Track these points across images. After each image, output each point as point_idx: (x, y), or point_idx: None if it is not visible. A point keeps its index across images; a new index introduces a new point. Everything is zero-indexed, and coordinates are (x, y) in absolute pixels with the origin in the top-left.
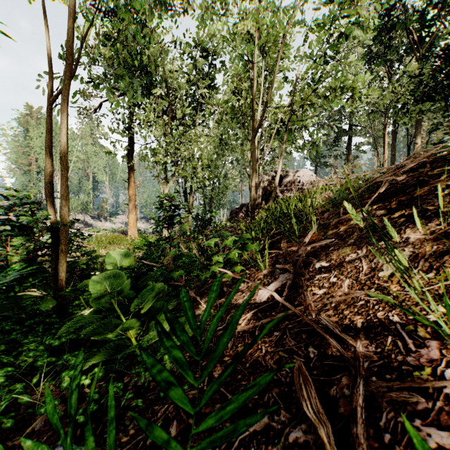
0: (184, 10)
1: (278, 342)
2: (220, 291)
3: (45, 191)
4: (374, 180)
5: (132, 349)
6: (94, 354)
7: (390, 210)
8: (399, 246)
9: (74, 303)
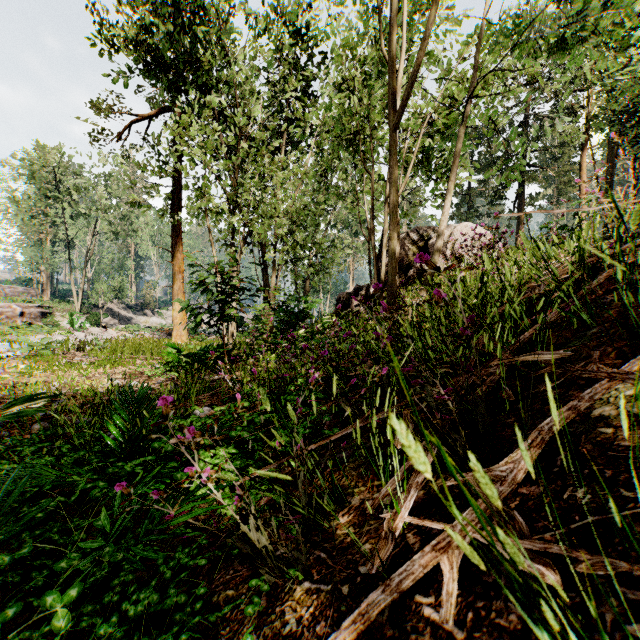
0: None
1: None
2: None
3: None
4: None
5: None
6: None
7: None
8: None
9: None
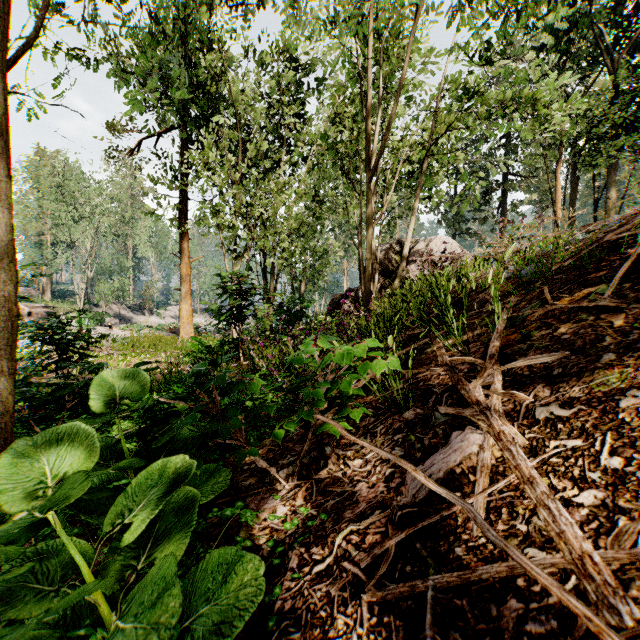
0: (262, 0)
1: None
2: (318, 454)
3: None
4: (603, 237)
5: None
6: None
7: None
8: None
9: None
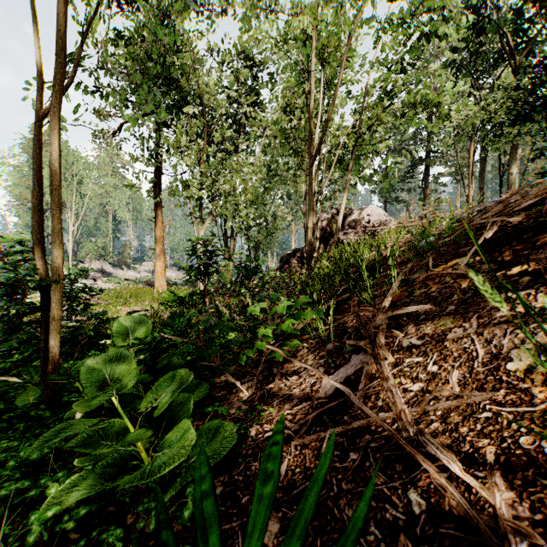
0: (224, 10)
1: (357, 474)
2: (268, 373)
3: (32, 237)
4: (473, 221)
5: (135, 483)
6: (86, 477)
7: (503, 264)
8: (531, 321)
9: (72, 387)
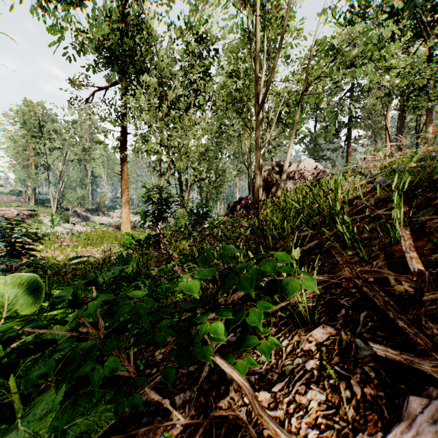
0: None
1: None
2: (218, 378)
3: None
4: None
5: None
6: None
7: None
8: None
9: None
